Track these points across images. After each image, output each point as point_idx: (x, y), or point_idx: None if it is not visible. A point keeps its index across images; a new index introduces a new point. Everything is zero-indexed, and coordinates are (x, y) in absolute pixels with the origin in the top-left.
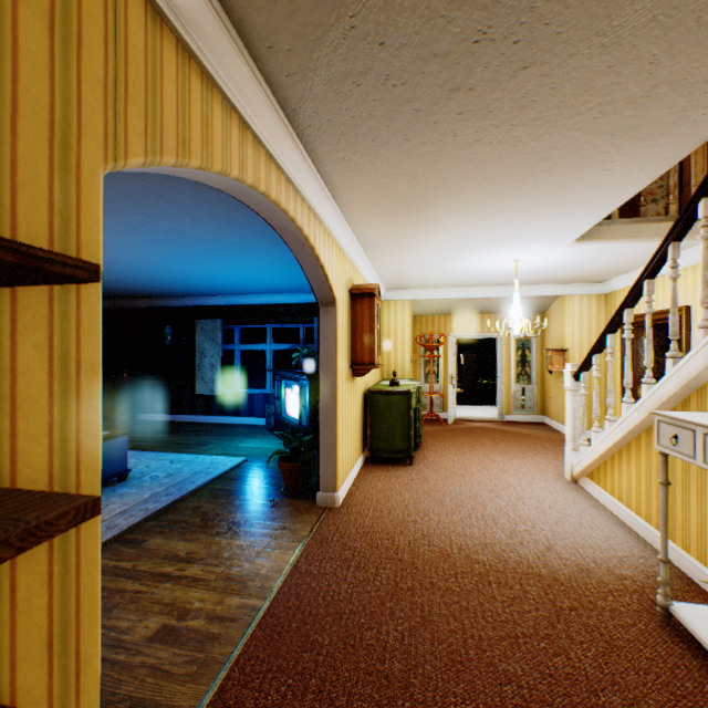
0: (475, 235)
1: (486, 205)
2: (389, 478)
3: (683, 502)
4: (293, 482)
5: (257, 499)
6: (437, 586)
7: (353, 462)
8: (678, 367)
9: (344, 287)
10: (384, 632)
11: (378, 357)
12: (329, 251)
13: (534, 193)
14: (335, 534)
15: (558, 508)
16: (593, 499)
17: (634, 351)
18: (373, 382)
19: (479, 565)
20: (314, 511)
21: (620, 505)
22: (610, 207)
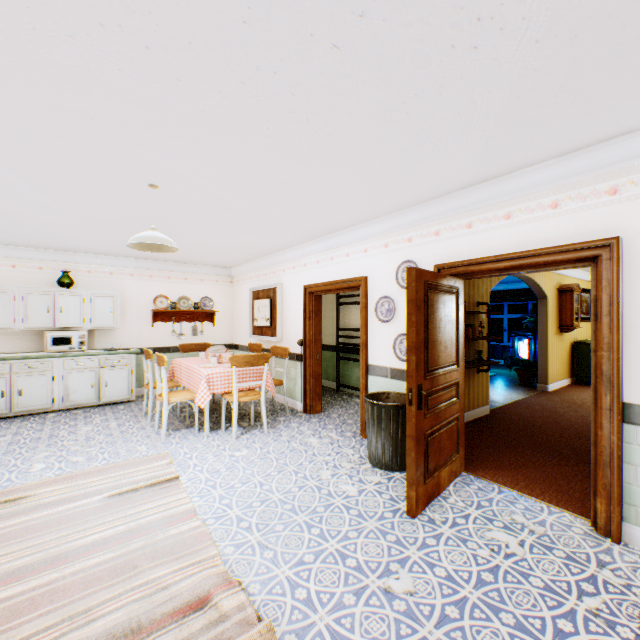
0: None
1: None
2: (585, 389)
3: None
4: (523, 380)
5: (504, 385)
6: (587, 409)
7: (560, 378)
8: None
9: (552, 288)
10: (557, 409)
11: (578, 323)
12: (541, 277)
13: None
14: (544, 396)
15: None
16: None
17: None
18: (582, 339)
19: None
20: (534, 391)
21: None
22: None
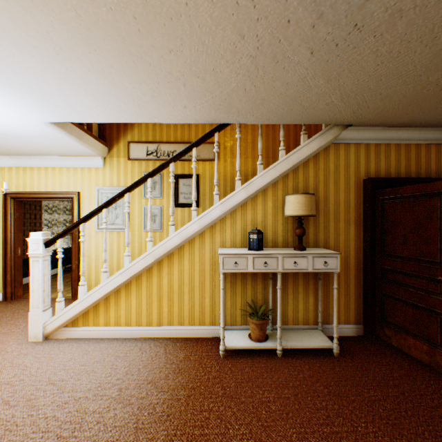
0: (13, 58)
1: (114, 58)
2: None
3: (180, 301)
4: None
5: None
6: None
7: None
8: (182, 230)
9: None
10: None
11: None
12: None
13: (149, 85)
14: None
15: (89, 360)
16: (85, 339)
17: (18, 220)
18: None
19: (178, 439)
20: None
21: (119, 328)
22: (133, 121)
